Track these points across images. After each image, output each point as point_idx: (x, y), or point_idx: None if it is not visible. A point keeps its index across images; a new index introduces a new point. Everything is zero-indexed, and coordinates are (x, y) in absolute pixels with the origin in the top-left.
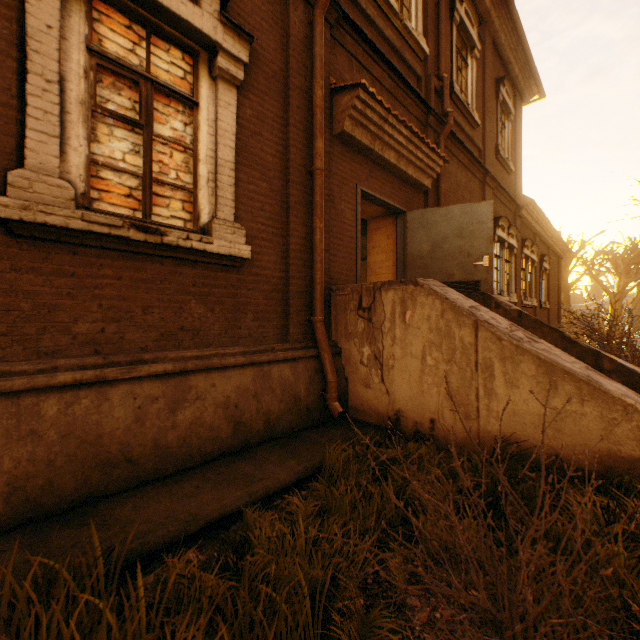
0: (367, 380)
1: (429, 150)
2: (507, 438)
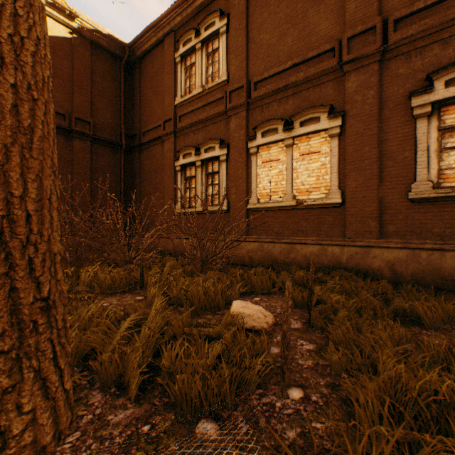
0: None
1: None
2: None
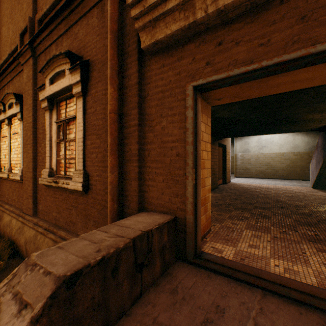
0: None
1: None
2: None
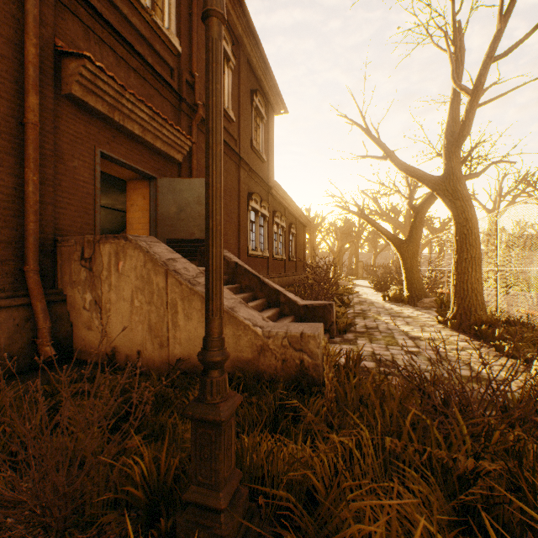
0: (90, 323)
1: (176, 130)
2: (186, 358)
